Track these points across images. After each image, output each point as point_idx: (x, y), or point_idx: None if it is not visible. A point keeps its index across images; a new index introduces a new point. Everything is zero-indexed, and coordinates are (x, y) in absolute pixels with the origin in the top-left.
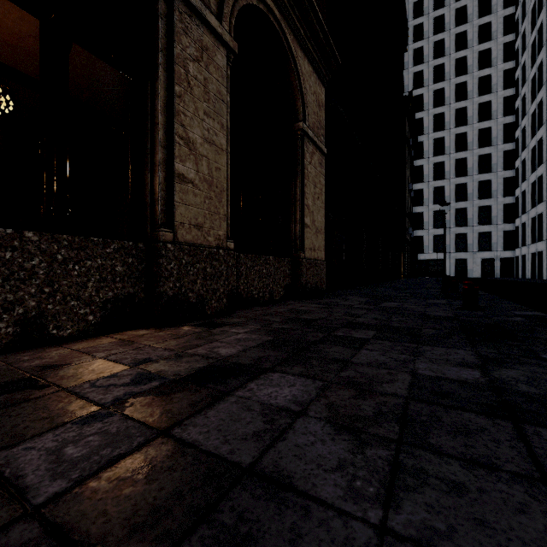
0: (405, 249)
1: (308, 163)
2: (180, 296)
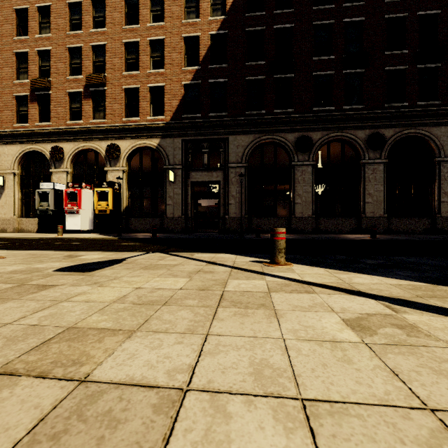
0: None
1: (446, 173)
2: (367, 228)
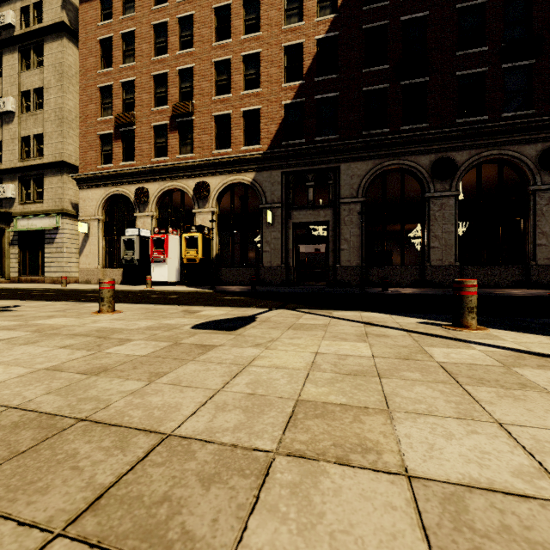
0: None
1: None
2: (538, 281)
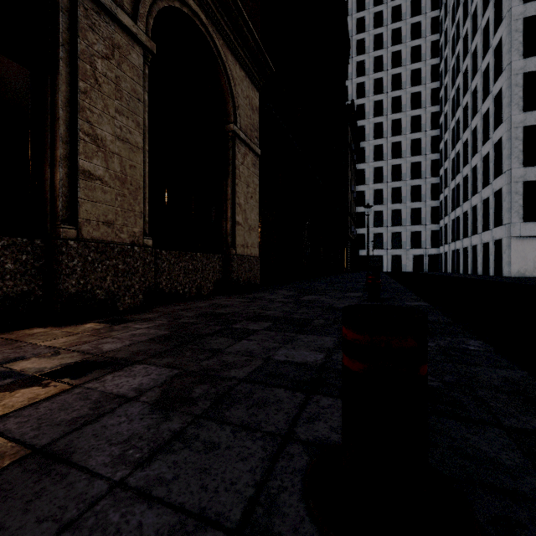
0: (348, 246)
1: (241, 164)
2: (85, 293)
